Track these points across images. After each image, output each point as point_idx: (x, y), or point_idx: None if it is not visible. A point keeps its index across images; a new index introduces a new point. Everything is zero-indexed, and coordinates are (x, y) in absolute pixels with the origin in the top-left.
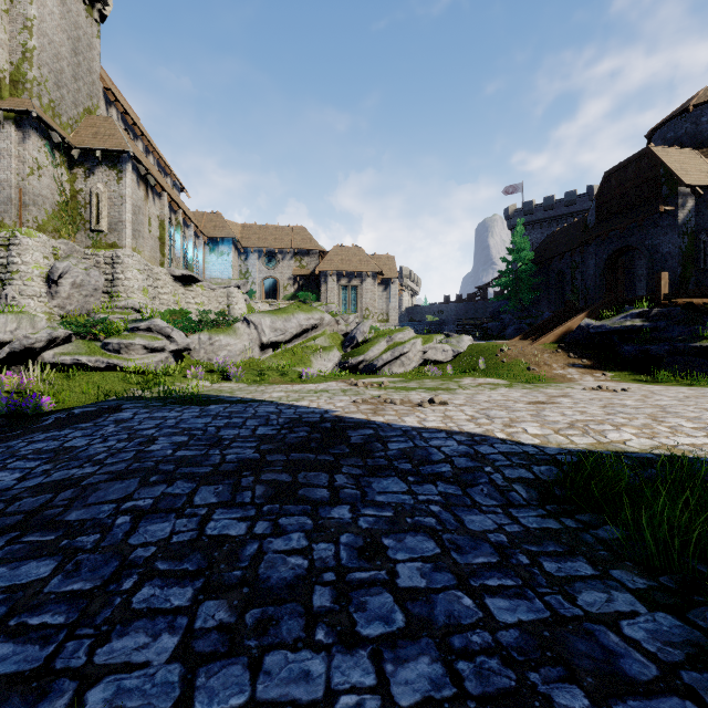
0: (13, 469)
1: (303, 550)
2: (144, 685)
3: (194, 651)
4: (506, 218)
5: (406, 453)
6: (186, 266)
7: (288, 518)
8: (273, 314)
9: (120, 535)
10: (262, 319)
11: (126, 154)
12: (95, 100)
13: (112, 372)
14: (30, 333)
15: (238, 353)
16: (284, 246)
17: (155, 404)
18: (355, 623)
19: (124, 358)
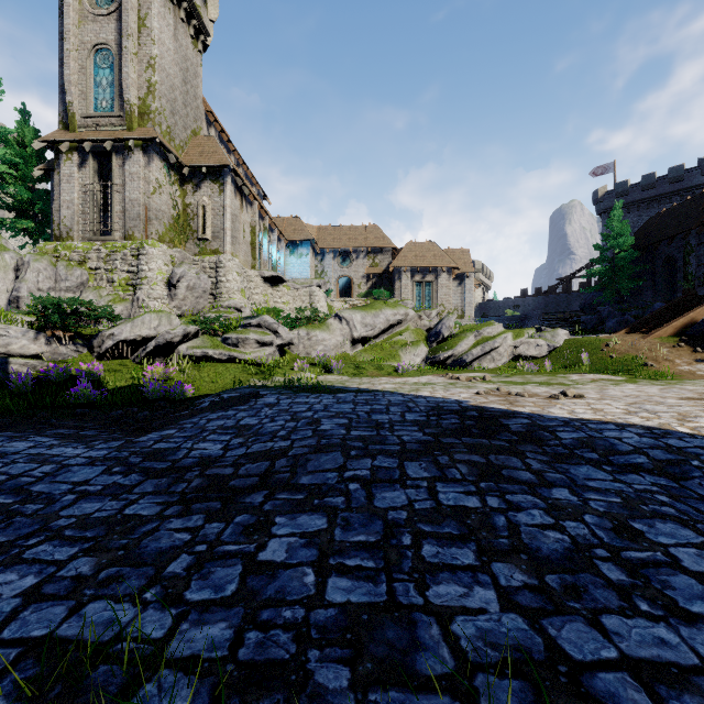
0: (213, 441)
1: (554, 526)
2: (499, 628)
3: (520, 605)
4: (594, 202)
5: (584, 442)
6: (271, 268)
7: (513, 495)
8: (363, 310)
9: (362, 499)
10: (353, 315)
11: (227, 168)
12: (199, 122)
13: (232, 364)
14: (170, 329)
15: (332, 348)
16: (358, 245)
17: (286, 391)
18: (674, 599)
19: (241, 352)
